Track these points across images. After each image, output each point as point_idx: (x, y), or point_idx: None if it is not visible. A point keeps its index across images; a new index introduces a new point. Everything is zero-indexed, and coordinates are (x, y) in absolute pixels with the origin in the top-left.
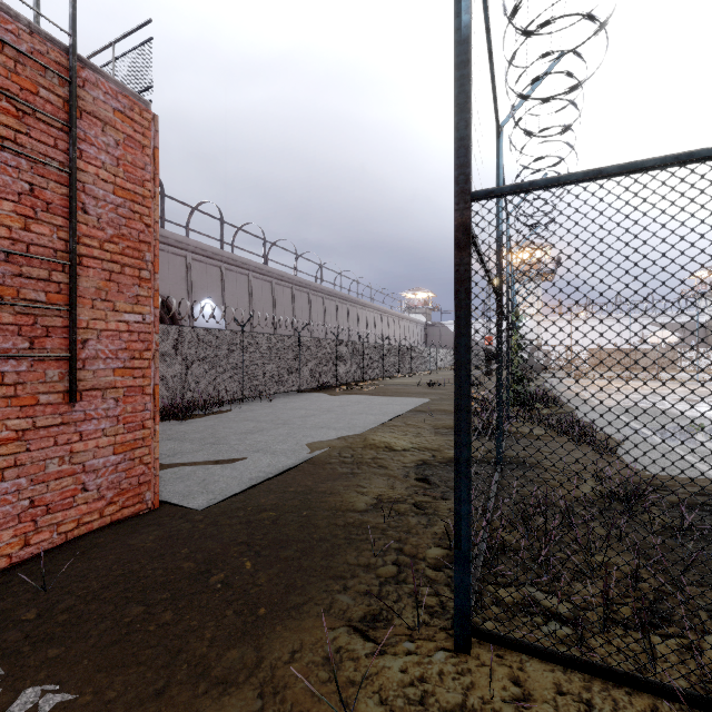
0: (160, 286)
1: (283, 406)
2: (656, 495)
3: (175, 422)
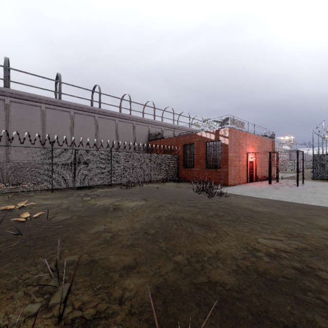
0: None
1: None
2: None
3: None
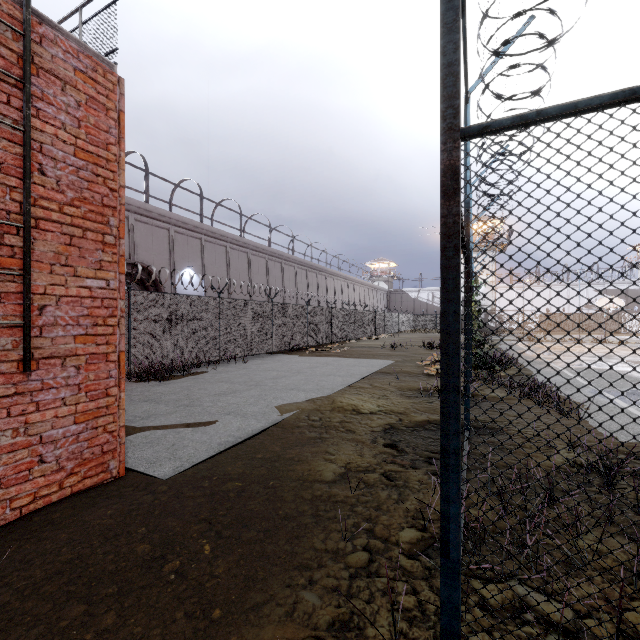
0: (145, 256)
1: (256, 368)
2: (633, 465)
3: (154, 383)
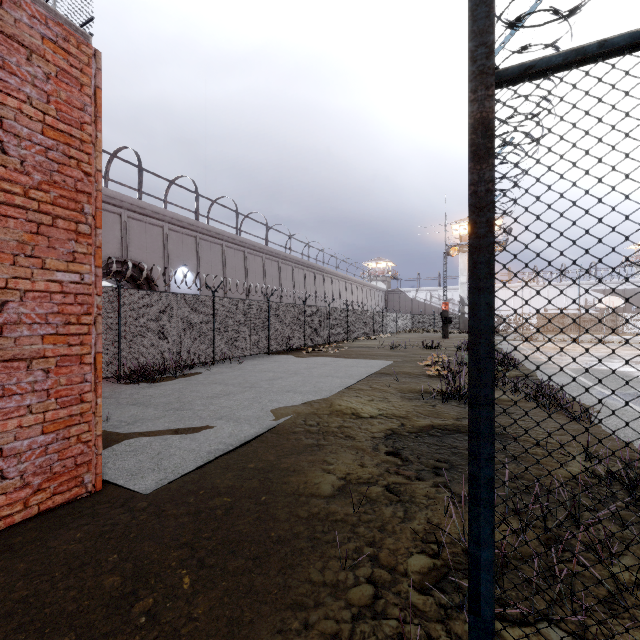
0: (138, 254)
1: (252, 368)
2: None
3: (144, 385)
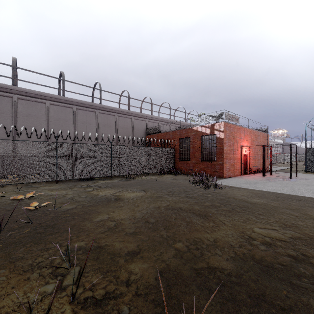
0: None
1: None
2: None
3: None
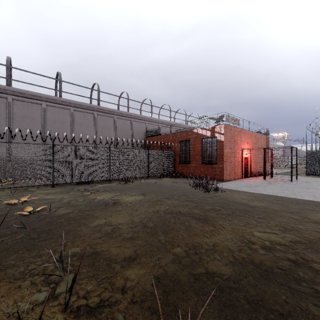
0: None
1: None
2: None
3: None
